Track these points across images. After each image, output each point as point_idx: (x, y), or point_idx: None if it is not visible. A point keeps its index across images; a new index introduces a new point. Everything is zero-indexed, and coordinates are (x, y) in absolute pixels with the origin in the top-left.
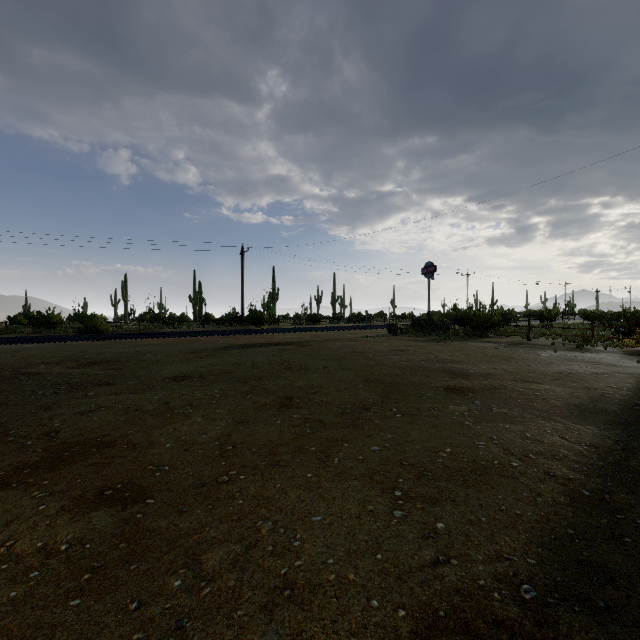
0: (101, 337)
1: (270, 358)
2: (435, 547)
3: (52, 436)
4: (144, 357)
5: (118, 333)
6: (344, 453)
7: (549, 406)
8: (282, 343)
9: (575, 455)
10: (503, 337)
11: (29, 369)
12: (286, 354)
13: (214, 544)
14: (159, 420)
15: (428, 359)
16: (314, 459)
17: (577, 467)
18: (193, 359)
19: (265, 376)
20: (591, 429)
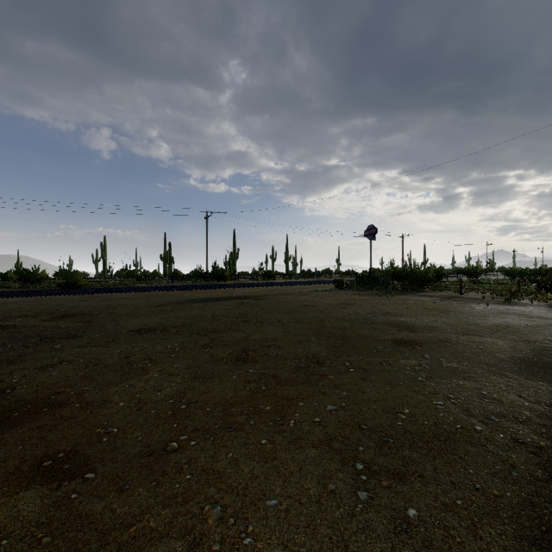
0: (79, 291)
1: (229, 311)
2: (411, 546)
3: (7, 393)
4: (114, 310)
5: (95, 288)
6: (300, 414)
7: (496, 360)
8: (241, 297)
9: (538, 417)
10: (437, 291)
11: (5, 322)
12: (244, 307)
13: (152, 539)
14: (117, 375)
15: (373, 312)
16: (269, 421)
17: (544, 432)
18: (159, 312)
19: (224, 329)
20: (545, 386)
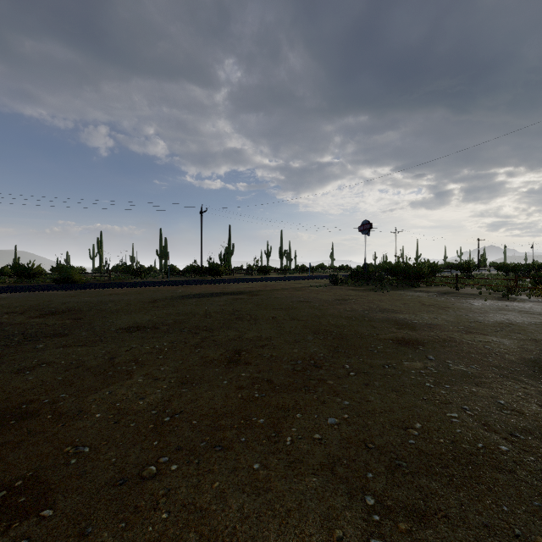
0: (72, 287)
1: (223, 307)
2: None
3: None
4: (105, 306)
5: (90, 283)
6: (297, 429)
7: (506, 362)
8: (235, 292)
9: None
10: (432, 287)
11: None
12: (238, 303)
13: None
14: (98, 380)
15: (370, 308)
16: (262, 438)
17: None
18: (151, 308)
19: (216, 326)
20: None
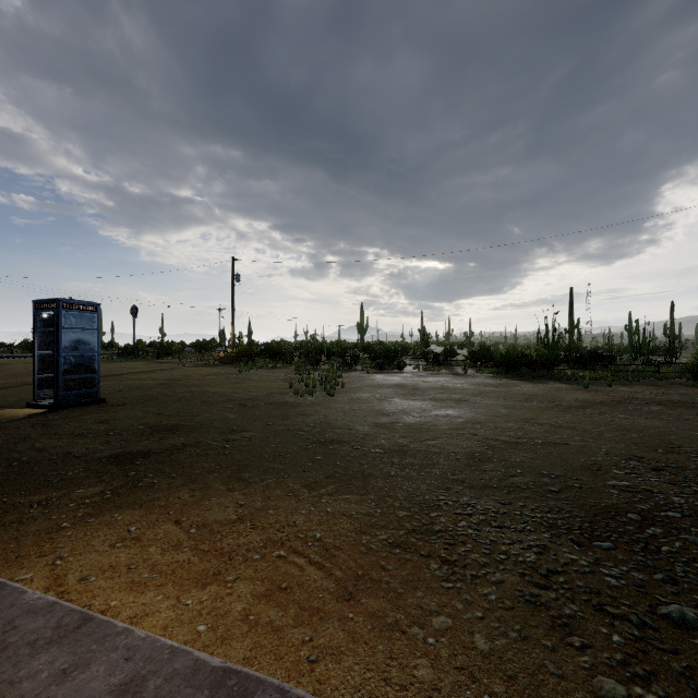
0: None
1: None
2: None
3: None
4: None
5: None
6: None
7: None
8: None
9: None
10: (173, 359)
11: None
12: None
13: None
14: None
15: None
16: None
17: None
18: None
19: None
20: None
